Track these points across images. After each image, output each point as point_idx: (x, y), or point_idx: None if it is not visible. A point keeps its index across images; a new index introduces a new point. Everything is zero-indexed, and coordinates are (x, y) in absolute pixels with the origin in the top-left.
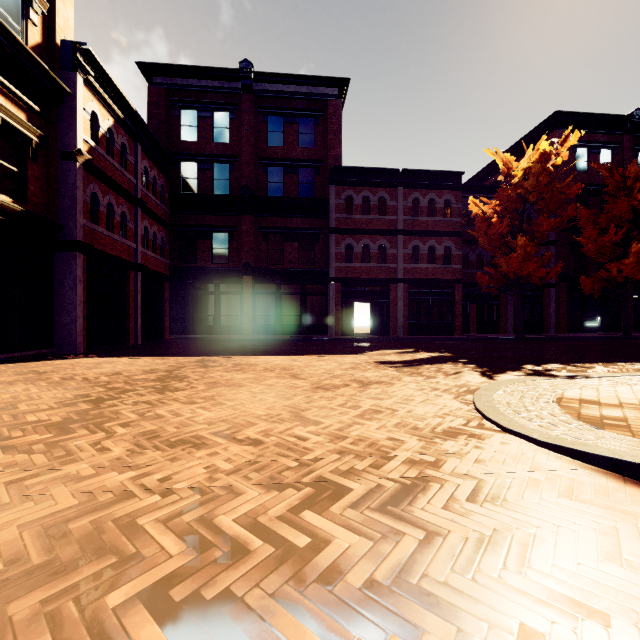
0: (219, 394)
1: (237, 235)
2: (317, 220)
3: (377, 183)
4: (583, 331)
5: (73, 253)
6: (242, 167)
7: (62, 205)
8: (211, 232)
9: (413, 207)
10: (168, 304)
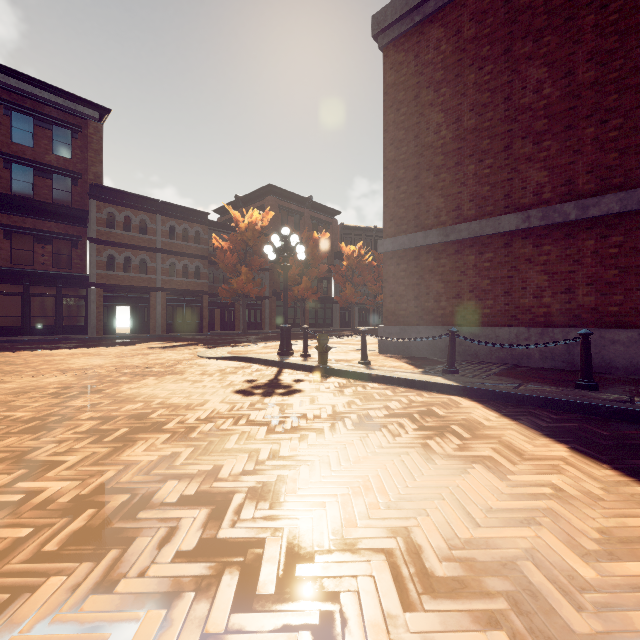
0: (63, 362)
1: None
2: (75, 227)
3: (139, 207)
4: None
5: None
6: None
7: None
8: None
9: (171, 232)
10: None
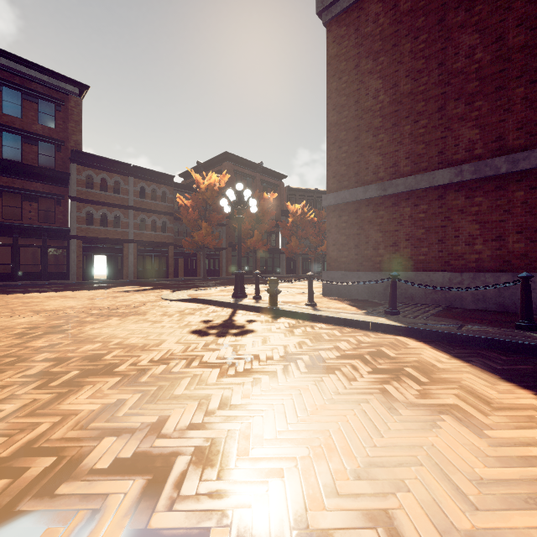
0: (39, 304)
1: None
2: (58, 188)
3: (113, 170)
4: None
5: None
6: None
7: None
8: None
9: (141, 192)
10: None
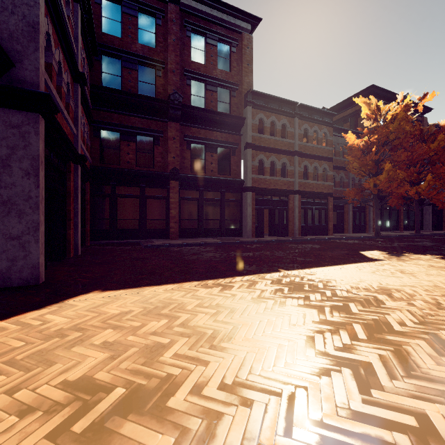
0: None
1: (162, 140)
2: (233, 136)
3: (281, 111)
4: (382, 230)
5: (30, 113)
6: (169, 74)
7: (7, 26)
8: (135, 134)
9: (303, 135)
10: (89, 207)
